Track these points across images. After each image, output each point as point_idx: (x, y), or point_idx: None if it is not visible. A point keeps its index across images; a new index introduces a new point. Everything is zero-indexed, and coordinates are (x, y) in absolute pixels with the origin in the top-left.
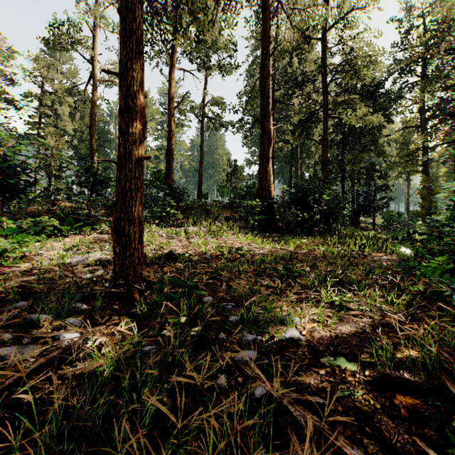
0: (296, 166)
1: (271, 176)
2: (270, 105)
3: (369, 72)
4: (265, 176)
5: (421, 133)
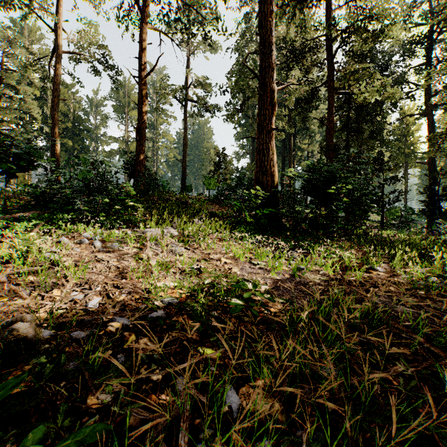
0: (289, 157)
1: (274, 155)
2: (273, 54)
3: (391, 31)
4: (266, 155)
5: (427, 121)
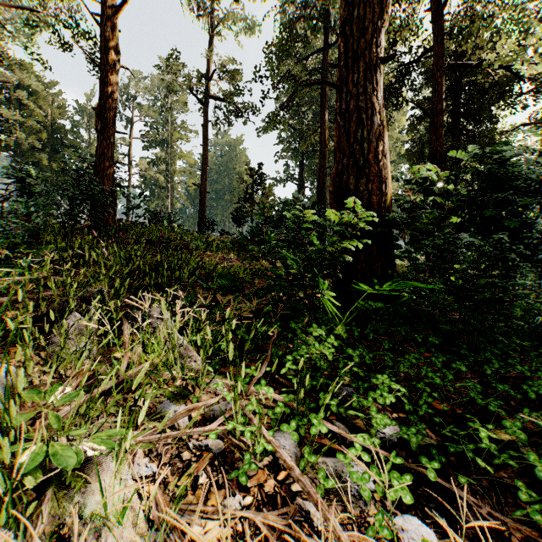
0: None
1: (384, 128)
2: None
3: None
4: (366, 124)
5: None
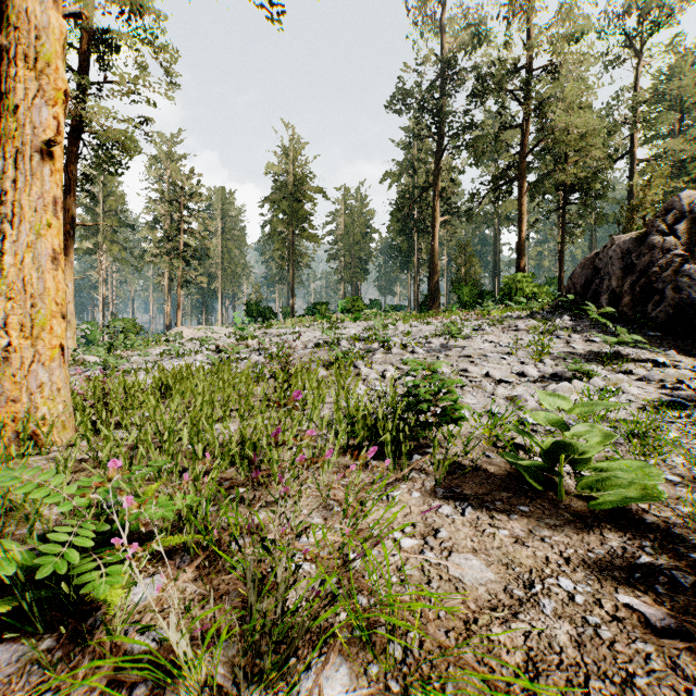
0: None
1: None
2: None
3: None
4: None
5: None
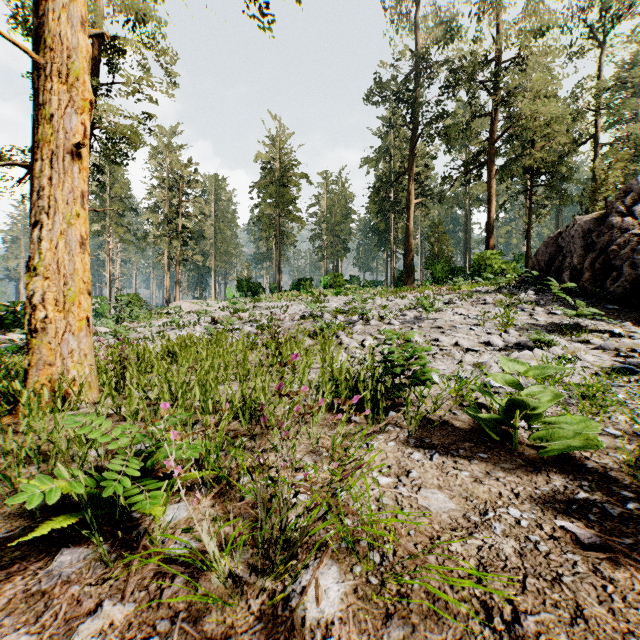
0: None
1: None
2: None
3: None
4: None
5: None
